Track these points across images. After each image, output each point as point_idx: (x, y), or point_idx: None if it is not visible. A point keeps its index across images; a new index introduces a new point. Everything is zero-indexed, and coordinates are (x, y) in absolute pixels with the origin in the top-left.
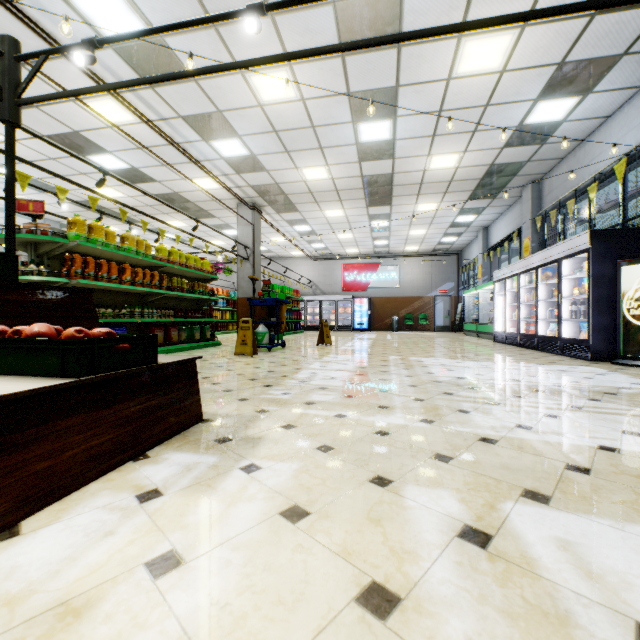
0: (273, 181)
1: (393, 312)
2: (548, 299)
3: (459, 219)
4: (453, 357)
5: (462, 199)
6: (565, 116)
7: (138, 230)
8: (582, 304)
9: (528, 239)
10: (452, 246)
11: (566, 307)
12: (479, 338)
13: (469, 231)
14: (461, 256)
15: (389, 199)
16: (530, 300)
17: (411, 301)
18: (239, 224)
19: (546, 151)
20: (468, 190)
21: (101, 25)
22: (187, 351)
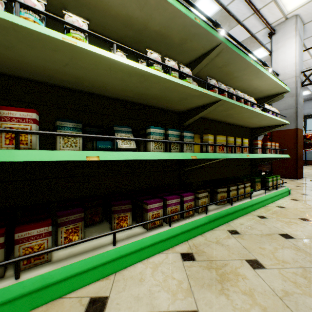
0: None
1: None
2: None
3: None
4: None
5: None
6: None
7: None
8: None
9: None
10: None
11: None
12: None
13: None
14: None
15: None
16: None
17: None
18: None
19: None
20: None
21: (208, 1)
22: None
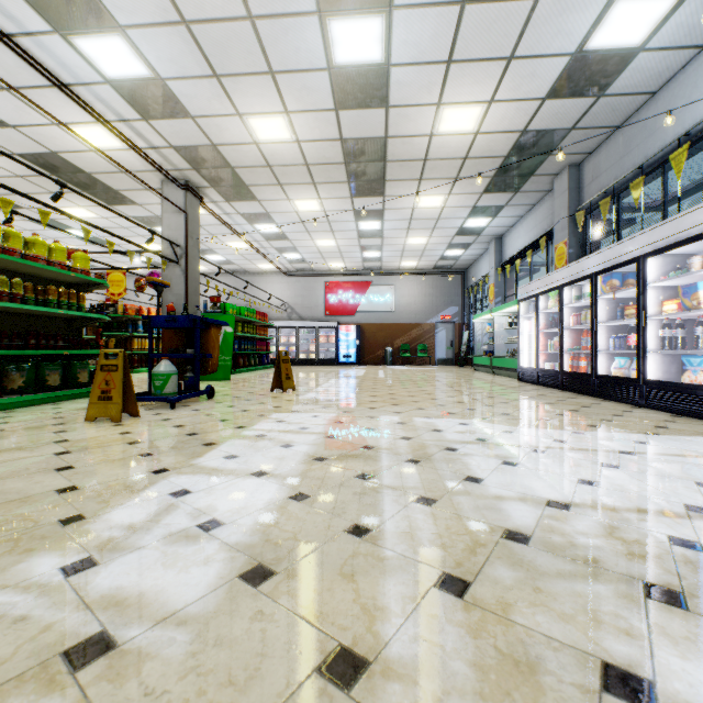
0: (207, 140)
1: (387, 342)
2: (617, 320)
3: (469, 223)
4: (488, 416)
5: (476, 191)
6: (646, 38)
7: (24, 221)
8: (680, 327)
9: (563, 244)
10: (457, 262)
11: (652, 332)
12: (495, 375)
13: (479, 242)
14: (466, 275)
15: (381, 185)
16: (579, 323)
17: (408, 329)
18: (164, 211)
19: (600, 111)
20: (486, 176)
21: None
22: (17, 409)
